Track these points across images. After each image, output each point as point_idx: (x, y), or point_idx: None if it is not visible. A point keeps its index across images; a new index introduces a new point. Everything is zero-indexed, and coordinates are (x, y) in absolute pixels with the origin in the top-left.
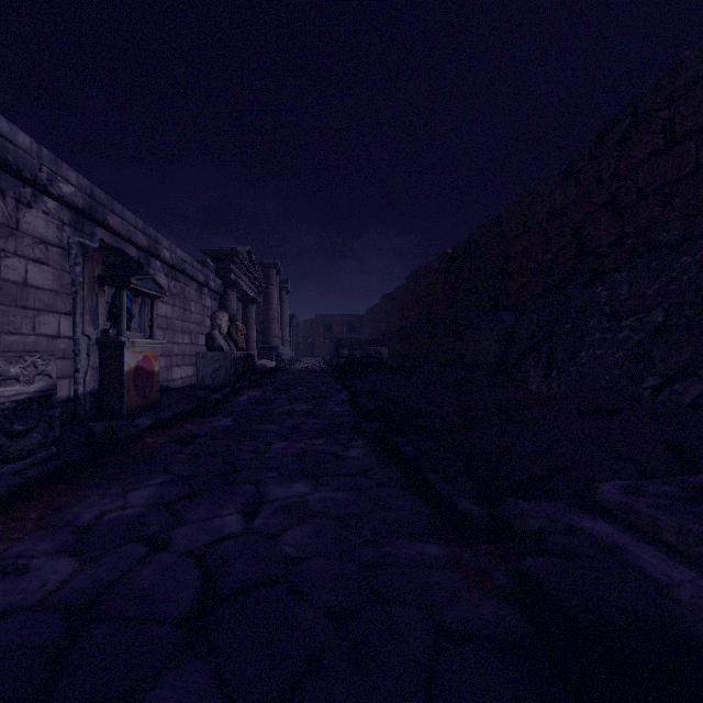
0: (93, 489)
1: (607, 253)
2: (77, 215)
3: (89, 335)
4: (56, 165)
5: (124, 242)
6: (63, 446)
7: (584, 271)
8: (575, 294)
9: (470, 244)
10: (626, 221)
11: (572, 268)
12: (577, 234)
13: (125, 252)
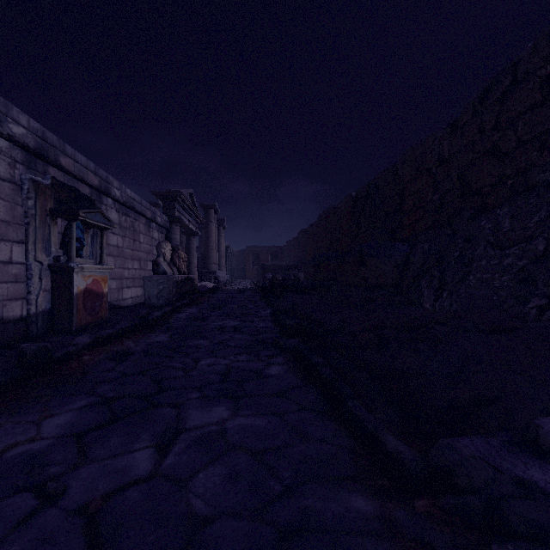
0: (11, 415)
1: (490, 192)
2: (30, 155)
3: (41, 261)
4: (6, 107)
5: (77, 181)
6: (5, 363)
7: (469, 208)
8: (461, 228)
9: (371, 188)
10: (507, 164)
11: (458, 206)
12: (462, 177)
13: (77, 189)
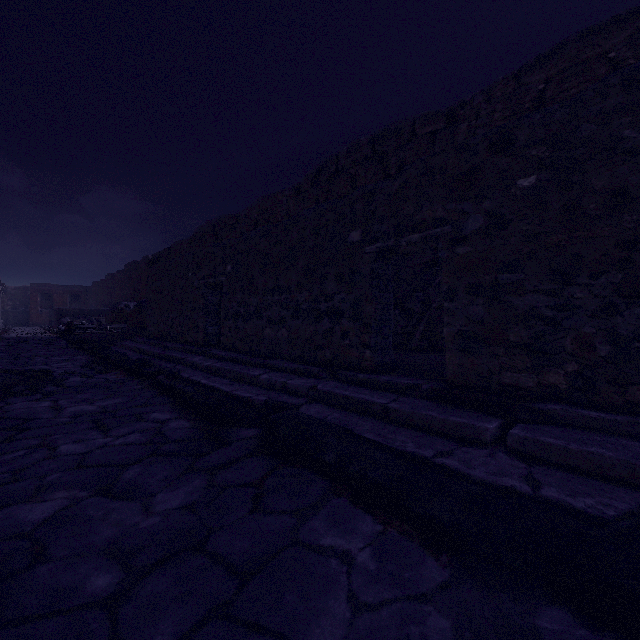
0: None
1: None
2: None
3: None
4: None
5: None
6: None
7: None
8: None
9: (160, 257)
10: None
11: None
12: None
13: None
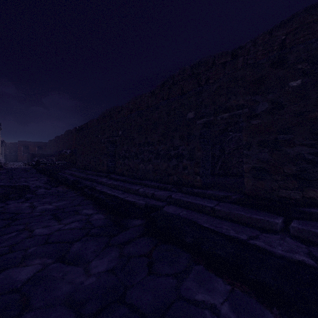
0: None
1: None
2: None
3: None
4: None
5: None
6: None
7: None
8: None
9: (82, 127)
10: None
11: None
12: None
13: None
